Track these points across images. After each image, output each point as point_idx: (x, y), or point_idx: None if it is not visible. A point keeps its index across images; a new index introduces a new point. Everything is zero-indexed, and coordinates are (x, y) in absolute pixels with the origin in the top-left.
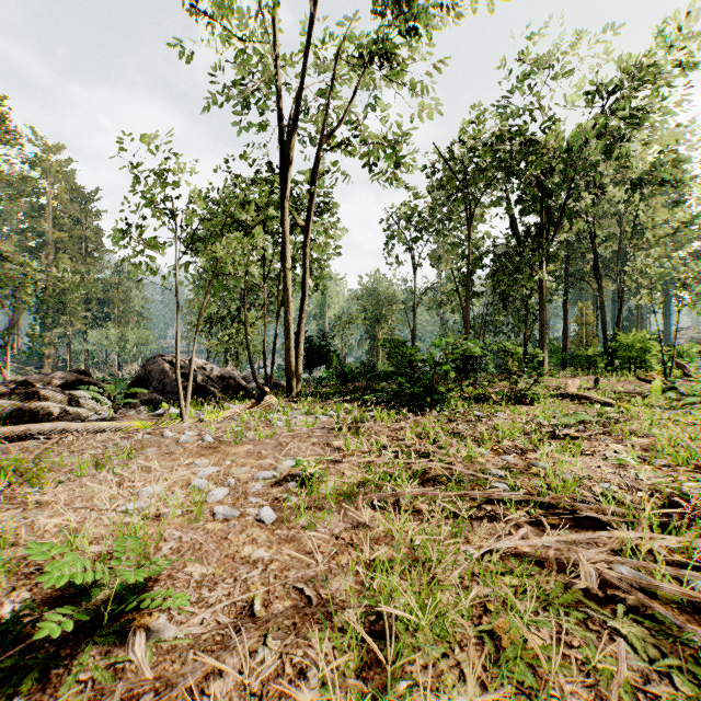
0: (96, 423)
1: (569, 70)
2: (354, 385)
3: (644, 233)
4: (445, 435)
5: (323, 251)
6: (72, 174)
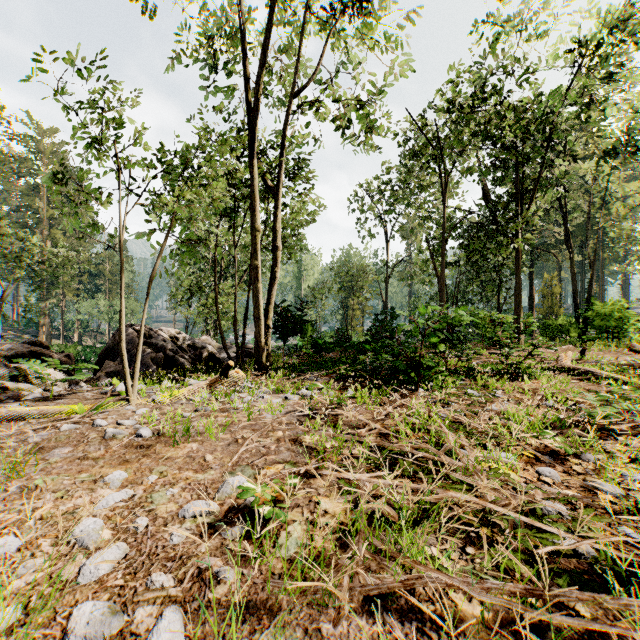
0: (15, 408)
1: (546, 35)
2: (328, 354)
3: (606, 208)
4: (447, 428)
5: (297, 216)
6: (66, 156)
